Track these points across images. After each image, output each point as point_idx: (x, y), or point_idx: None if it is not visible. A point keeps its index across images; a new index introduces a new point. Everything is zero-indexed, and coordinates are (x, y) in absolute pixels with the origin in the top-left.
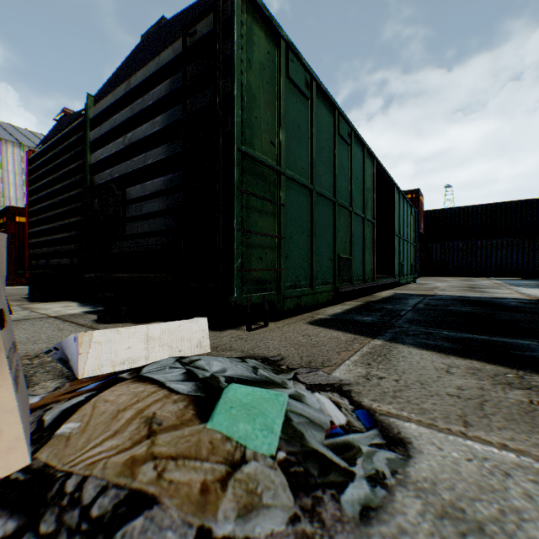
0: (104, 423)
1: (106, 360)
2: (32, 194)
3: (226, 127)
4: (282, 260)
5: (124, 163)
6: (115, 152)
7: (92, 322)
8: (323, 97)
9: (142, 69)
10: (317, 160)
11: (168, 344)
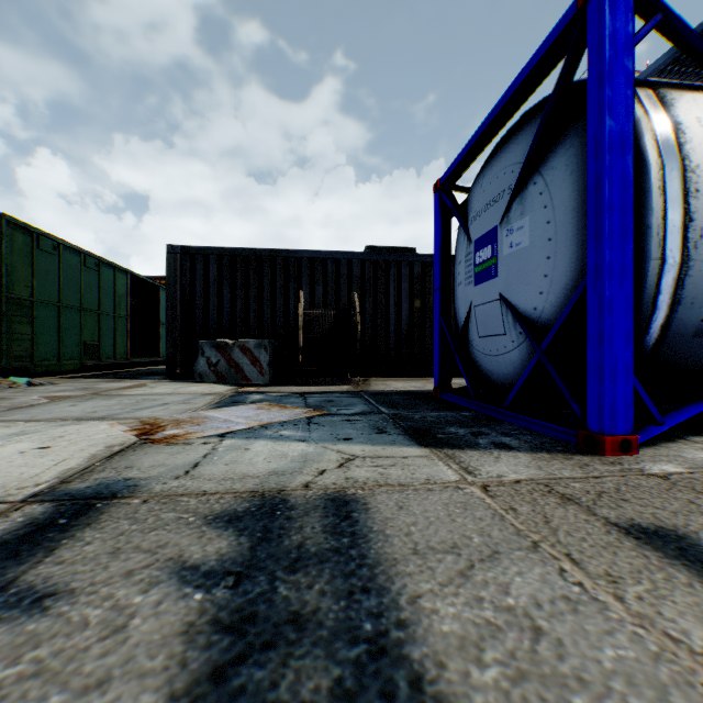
0: None
1: None
2: None
3: None
4: (36, 346)
5: None
6: None
7: None
8: (72, 248)
9: None
10: (66, 287)
11: None
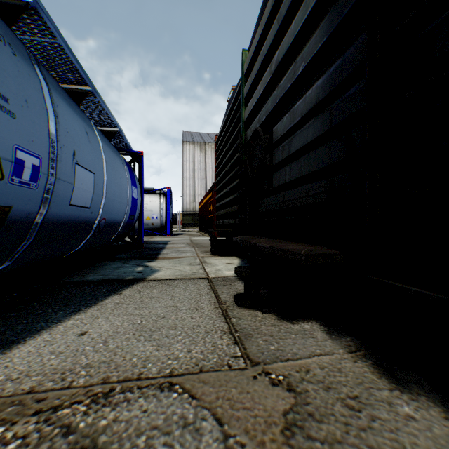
0: None
1: None
2: (217, 169)
3: None
4: None
5: (270, 98)
6: (262, 91)
7: (232, 297)
8: None
9: None
10: None
11: None
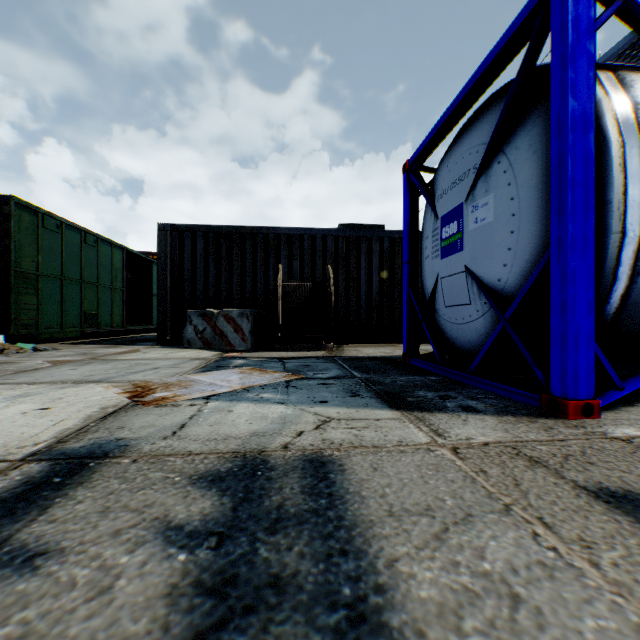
0: None
1: None
2: None
3: (8, 259)
4: (41, 315)
5: None
6: None
7: None
8: (73, 226)
9: None
10: (68, 262)
11: None
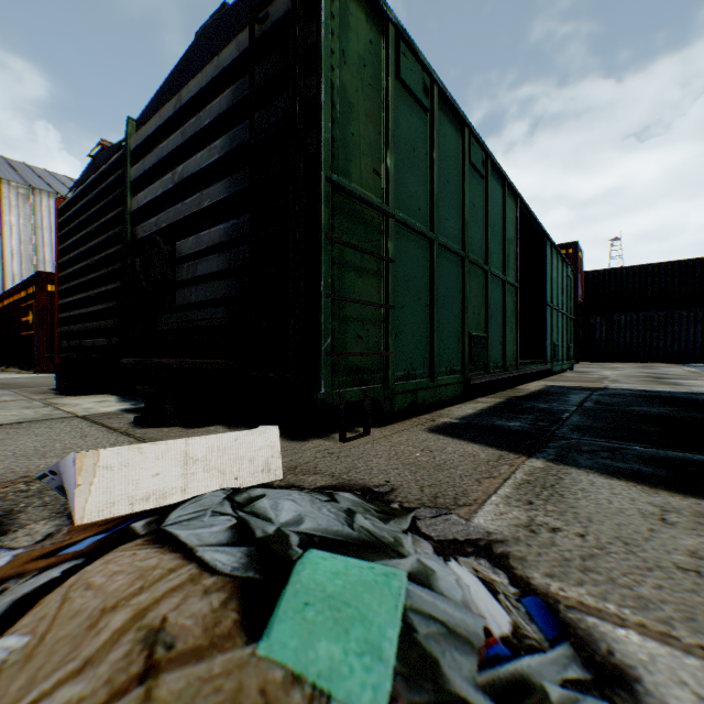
0: (102, 607)
1: (120, 495)
2: (63, 255)
3: (309, 148)
4: (390, 340)
5: (173, 208)
6: (162, 193)
7: (128, 424)
8: (448, 109)
9: (197, 77)
10: (440, 198)
11: (217, 467)
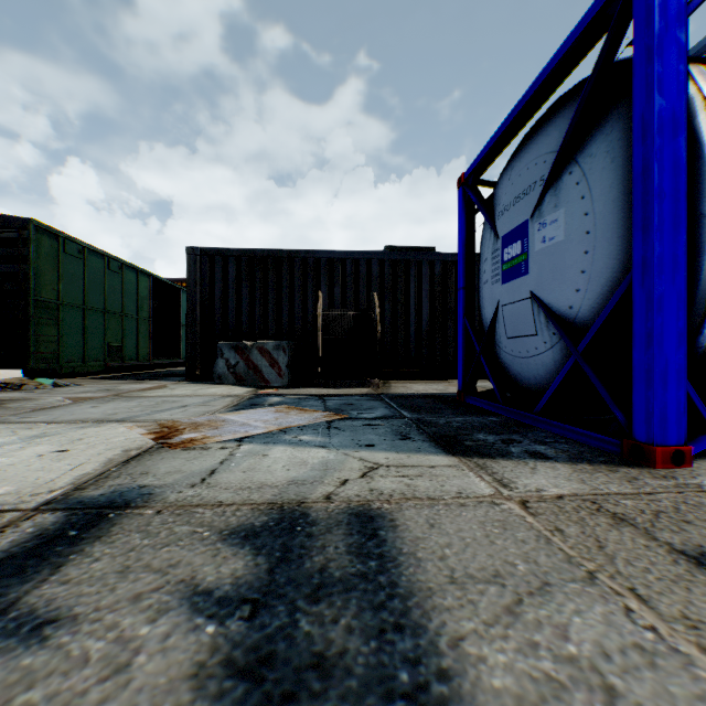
0: None
1: None
2: None
3: (26, 287)
4: (62, 348)
5: None
6: None
7: None
8: (96, 251)
9: None
10: (90, 290)
11: (8, 377)
